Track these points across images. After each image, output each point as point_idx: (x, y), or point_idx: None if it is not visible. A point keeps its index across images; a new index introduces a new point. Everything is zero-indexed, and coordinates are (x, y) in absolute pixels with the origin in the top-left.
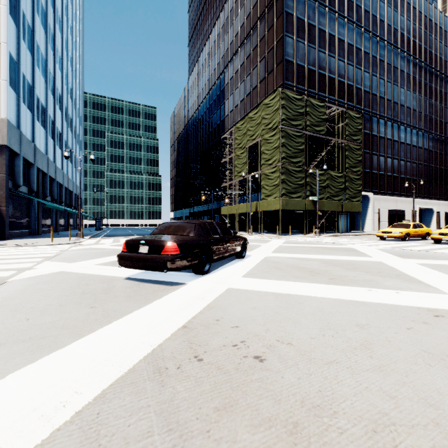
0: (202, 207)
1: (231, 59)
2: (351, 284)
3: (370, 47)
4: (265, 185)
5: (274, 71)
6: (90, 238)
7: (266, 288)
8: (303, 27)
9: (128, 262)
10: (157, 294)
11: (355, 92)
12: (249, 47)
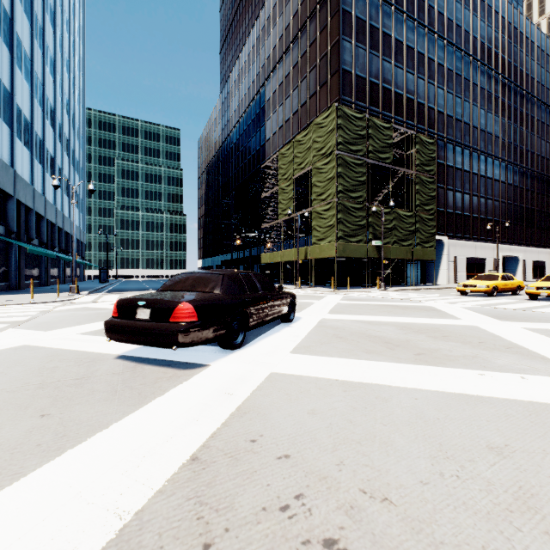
0: (238, 254)
1: (274, 68)
2: (449, 363)
3: (445, 57)
4: (317, 226)
5: (327, 84)
6: (89, 293)
7: (328, 373)
8: (364, 29)
9: (119, 334)
10: (159, 386)
11: (427, 113)
12: (296, 54)
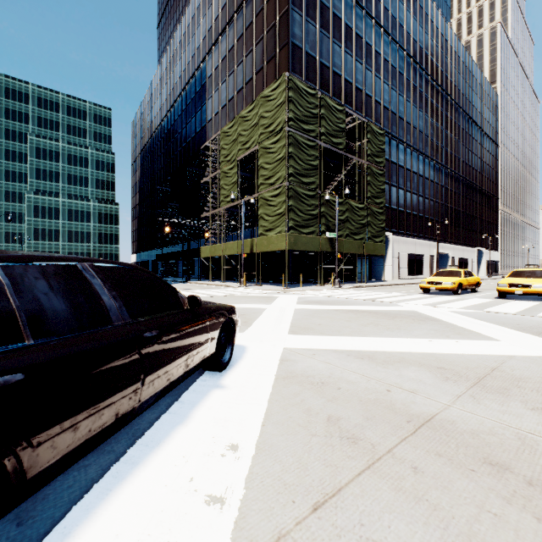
0: (176, 248)
1: (216, 41)
2: None
3: (390, 54)
4: (265, 214)
5: (275, 58)
6: None
7: None
8: (314, 5)
9: None
10: None
11: (374, 106)
12: (241, 25)
